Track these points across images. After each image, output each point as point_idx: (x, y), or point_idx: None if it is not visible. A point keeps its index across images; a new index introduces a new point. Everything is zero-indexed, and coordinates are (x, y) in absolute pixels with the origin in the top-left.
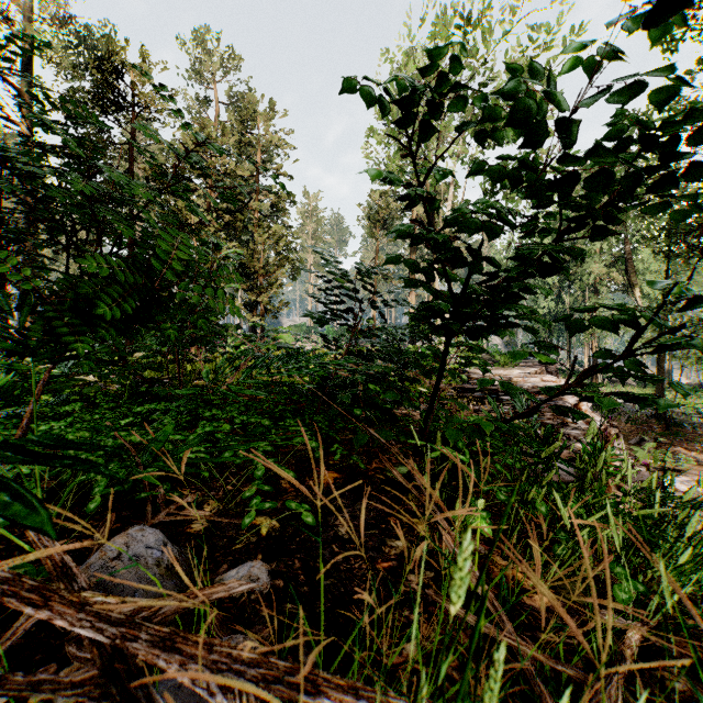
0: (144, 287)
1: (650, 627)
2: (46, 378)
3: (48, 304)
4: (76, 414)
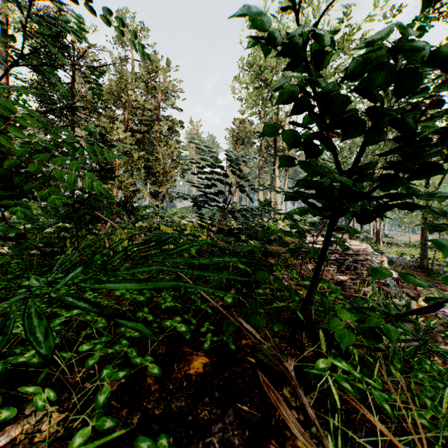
0: None
1: None
2: None
3: None
4: None
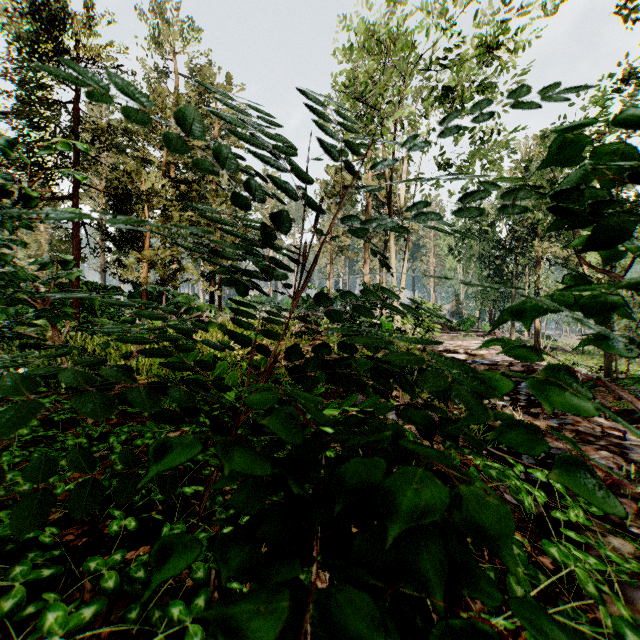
0: None
1: None
2: None
3: None
4: None
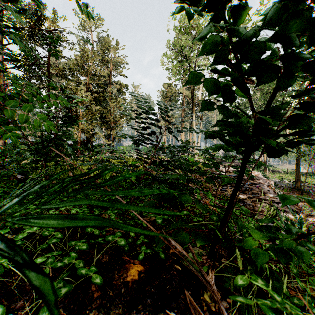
0: None
1: None
2: None
3: None
4: None
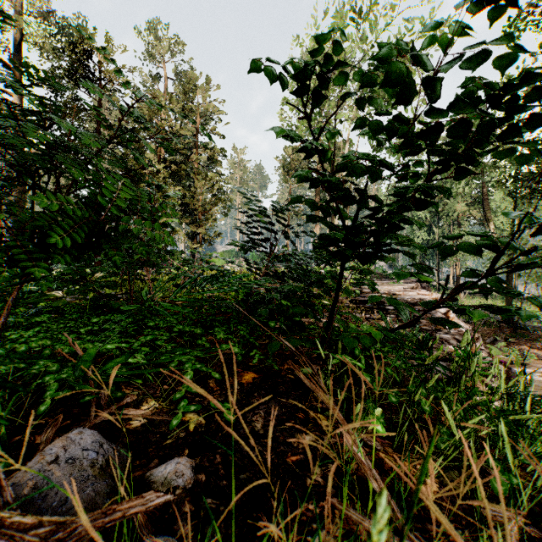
0: (93, 220)
1: (523, 516)
2: (15, 296)
3: (12, 235)
4: (44, 324)
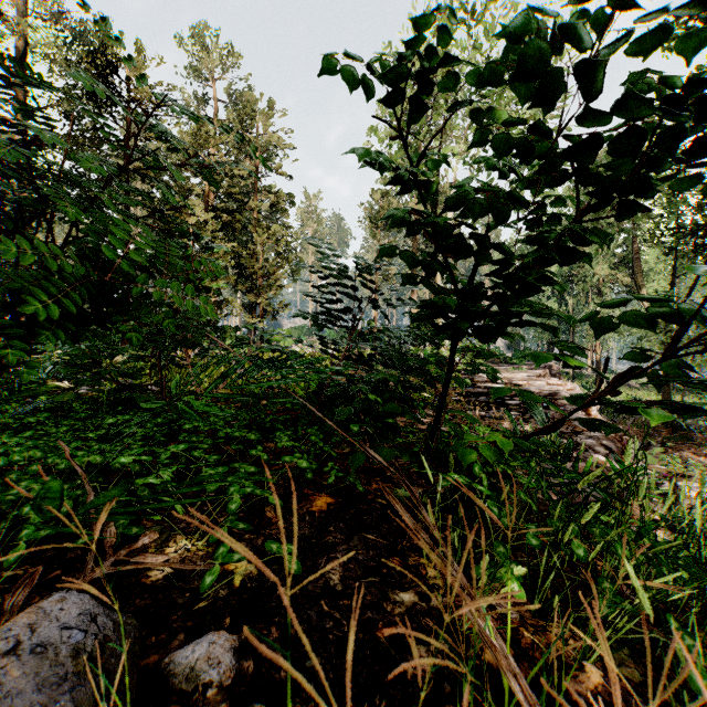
0: (97, 280)
1: None
2: None
3: None
4: (40, 426)
